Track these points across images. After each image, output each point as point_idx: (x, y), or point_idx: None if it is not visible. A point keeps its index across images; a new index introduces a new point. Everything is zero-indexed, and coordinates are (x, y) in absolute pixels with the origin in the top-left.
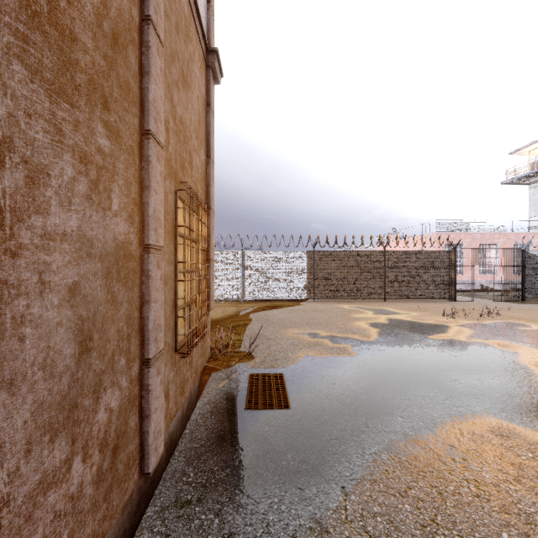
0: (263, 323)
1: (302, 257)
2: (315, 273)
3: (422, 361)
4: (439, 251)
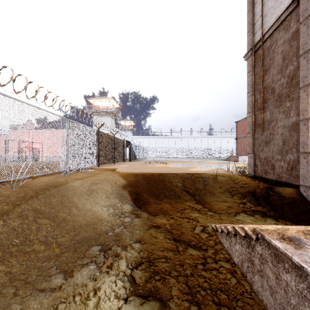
0: (178, 171)
1: (95, 134)
2: (99, 147)
3: (224, 167)
4: (122, 140)
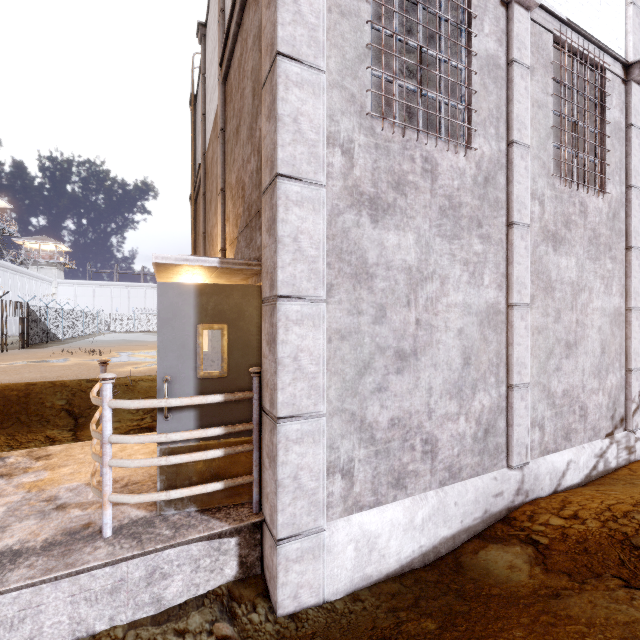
0: (82, 375)
1: None
2: None
3: None
4: None
